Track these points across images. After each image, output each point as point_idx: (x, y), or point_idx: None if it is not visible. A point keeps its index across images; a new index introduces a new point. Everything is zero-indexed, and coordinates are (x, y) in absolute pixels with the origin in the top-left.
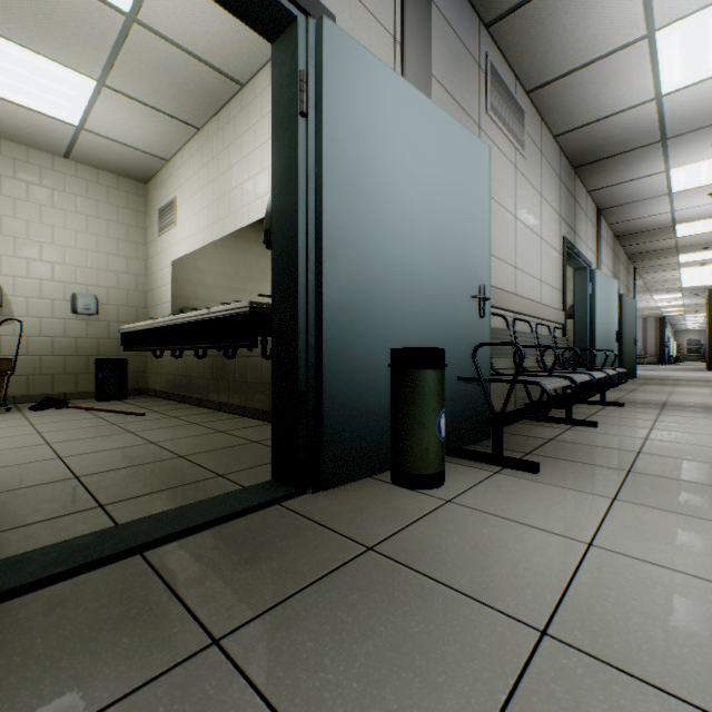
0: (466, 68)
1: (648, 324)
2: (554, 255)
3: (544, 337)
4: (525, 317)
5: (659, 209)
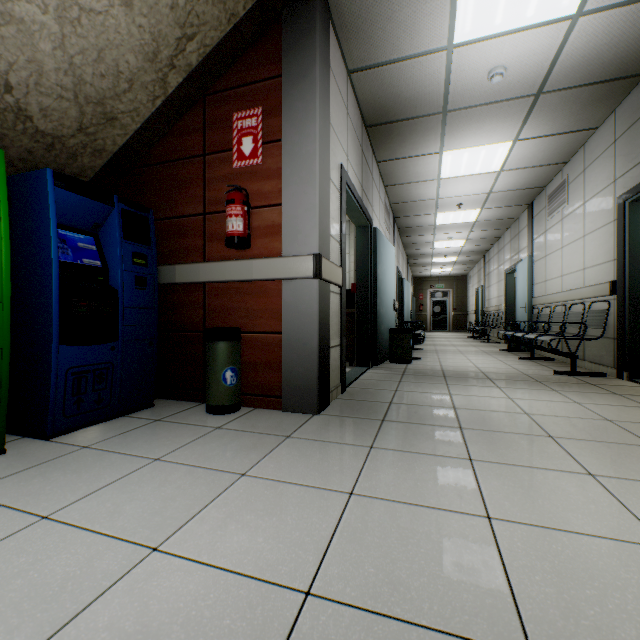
0: (541, 217)
1: None
2: (603, 231)
3: (573, 313)
4: (569, 302)
5: None
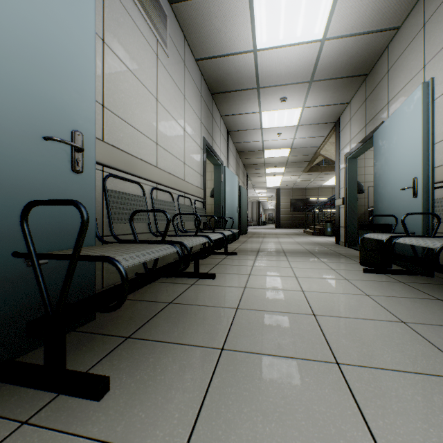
0: None
1: (254, 205)
2: (197, 147)
3: (186, 206)
4: (169, 189)
5: (257, 138)
